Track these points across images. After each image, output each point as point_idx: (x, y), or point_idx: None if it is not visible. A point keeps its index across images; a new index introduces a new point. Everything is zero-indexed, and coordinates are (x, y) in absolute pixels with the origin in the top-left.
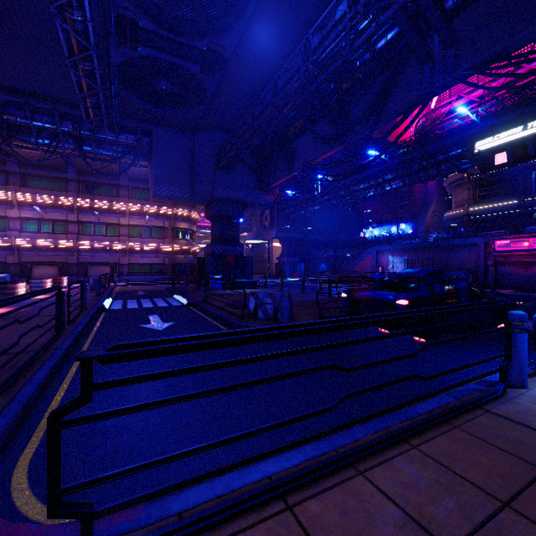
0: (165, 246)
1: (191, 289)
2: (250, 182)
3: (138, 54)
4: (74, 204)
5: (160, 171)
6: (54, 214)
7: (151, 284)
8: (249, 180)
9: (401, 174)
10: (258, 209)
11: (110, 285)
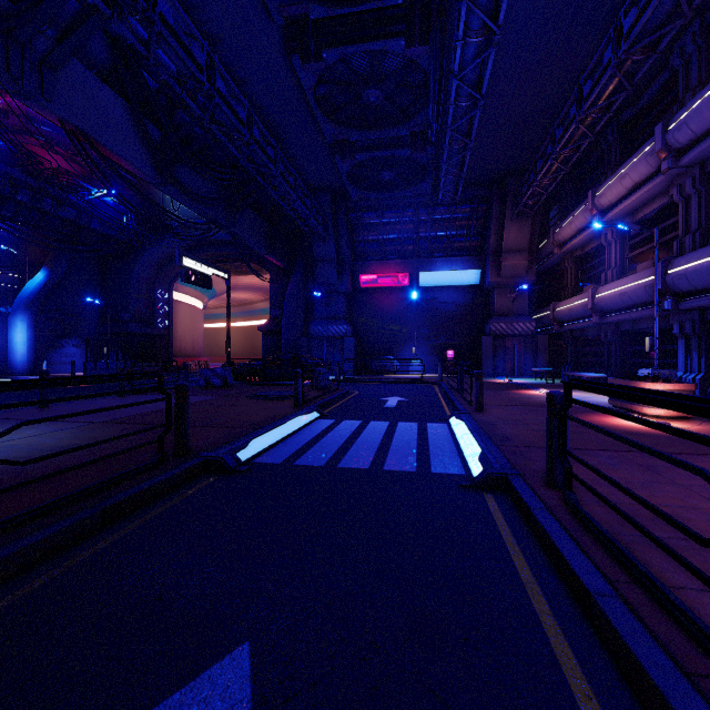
0: None
1: None
2: None
3: None
4: None
5: None
6: None
7: None
8: None
9: None
10: None
11: None
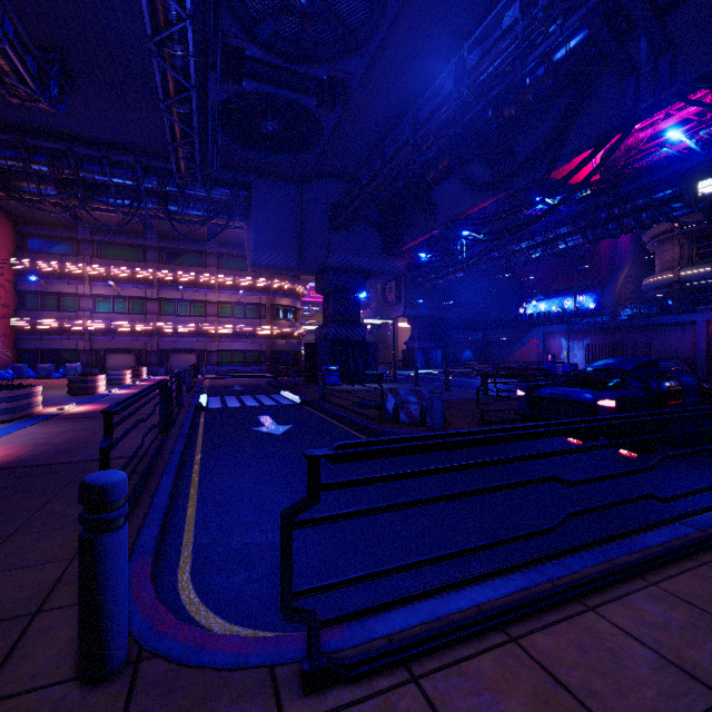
0: (262, 329)
1: (299, 383)
2: (375, 244)
3: (242, 89)
4: (154, 277)
5: (261, 233)
6: (131, 290)
7: (246, 377)
8: (374, 241)
9: (581, 227)
10: (383, 279)
11: (197, 377)
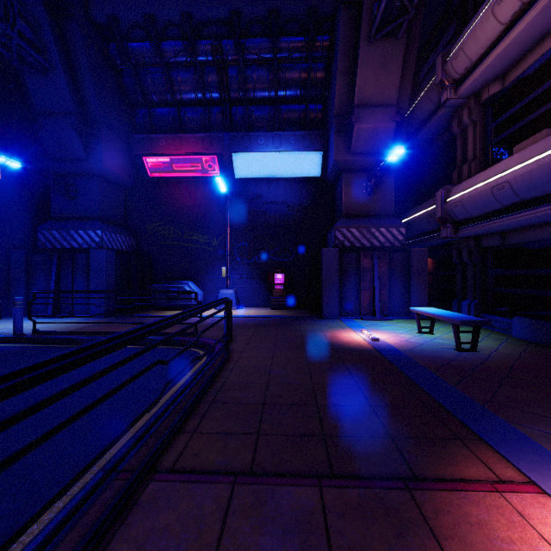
0: None
1: None
2: None
3: None
4: None
5: None
6: None
7: None
8: None
9: None
10: None
11: None
